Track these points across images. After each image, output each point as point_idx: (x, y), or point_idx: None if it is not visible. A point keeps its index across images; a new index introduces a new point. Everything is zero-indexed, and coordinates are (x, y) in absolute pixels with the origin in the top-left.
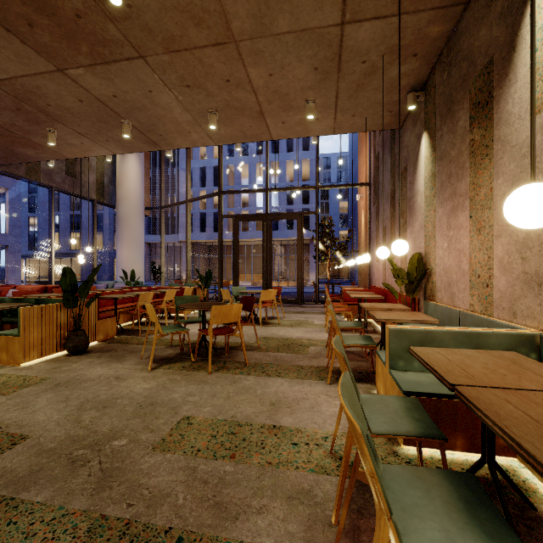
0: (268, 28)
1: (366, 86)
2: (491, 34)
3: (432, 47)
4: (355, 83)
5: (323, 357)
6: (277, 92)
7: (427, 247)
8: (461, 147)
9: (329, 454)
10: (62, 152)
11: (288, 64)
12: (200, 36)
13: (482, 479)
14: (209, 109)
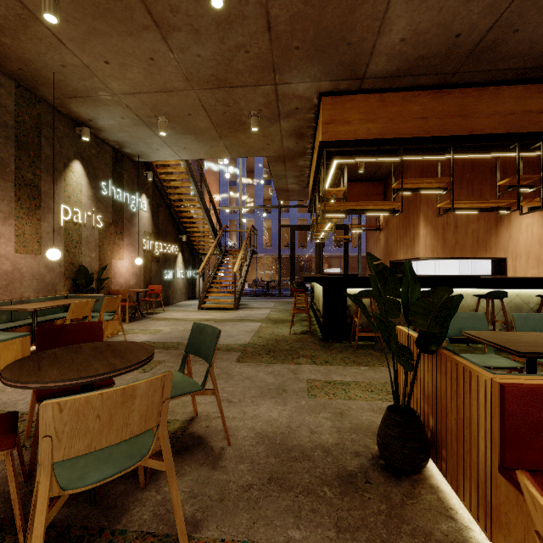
0: None
1: None
2: None
3: None
4: None
5: None
6: None
7: None
8: None
9: None
10: None
11: None
12: None
13: None
14: None
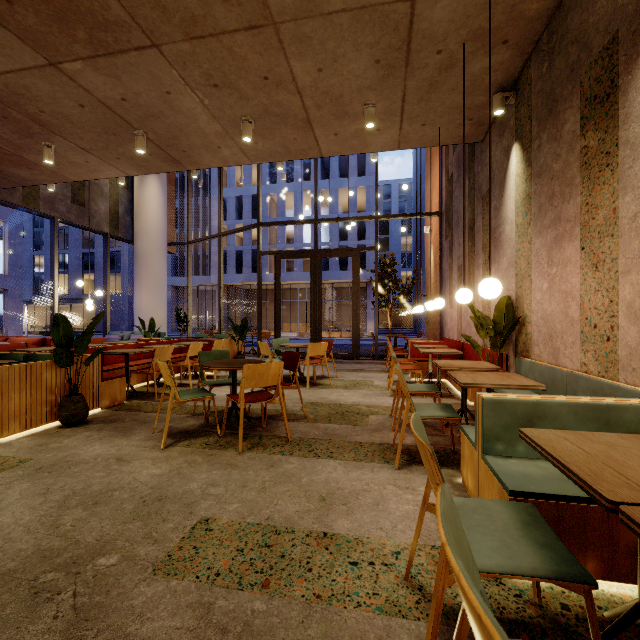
0: (317, 4)
1: (441, 84)
2: (615, 3)
3: (528, 31)
4: (426, 81)
5: (388, 430)
6: (327, 93)
7: (518, 289)
8: (568, 157)
9: (404, 581)
10: (63, 173)
11: (343, 54)
12: (229, 17)
13: (632, 627)
14: (243, 116)
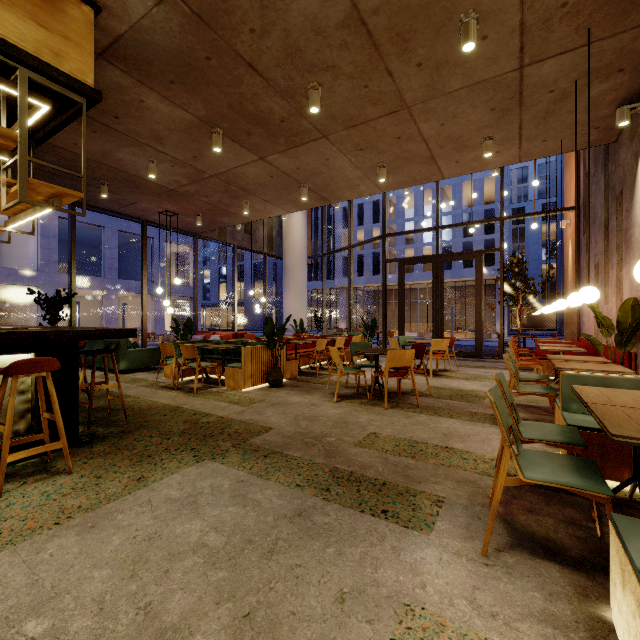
0: (440, 90)
1: (558, 111)
2: None
3: None
4: (542, 111)
5: None
6: (449, 137)
7: None
8: None
9: (494, 468)
10: (249, 216)
11: (462, 112)
12: (376, 111)
13: None
14: (379, 163)
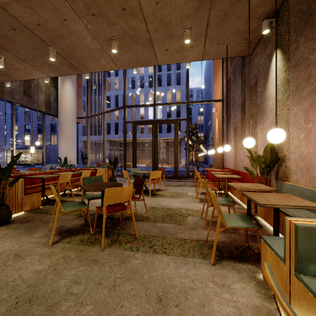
0: None
1: (231, 14)
2: None
3: None
4: (222, 12)
5: (200, 228)
6: (162, 20)
7: None
8: None
9: None
10: (13, 75)
11: None
12: None
13: None
14: (112, 37)
